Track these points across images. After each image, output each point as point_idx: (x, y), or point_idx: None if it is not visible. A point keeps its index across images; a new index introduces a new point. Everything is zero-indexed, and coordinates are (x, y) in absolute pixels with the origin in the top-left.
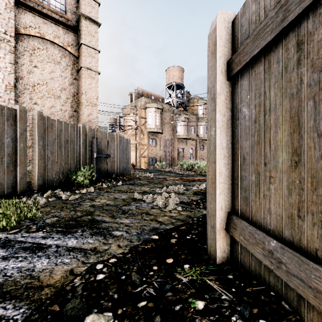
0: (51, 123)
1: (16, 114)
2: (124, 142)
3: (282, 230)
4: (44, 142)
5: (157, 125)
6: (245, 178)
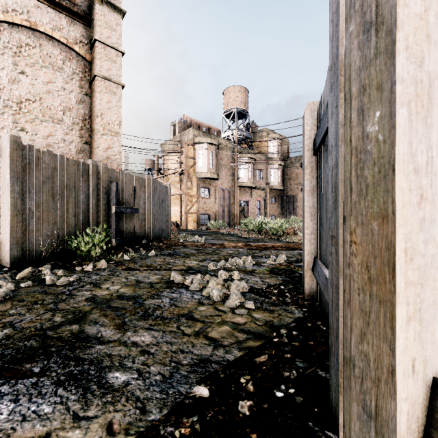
0: (37, 155)
1: None
2: (161, 190)
3: None
4: (22, 186)
5: (210, 168)
6: None
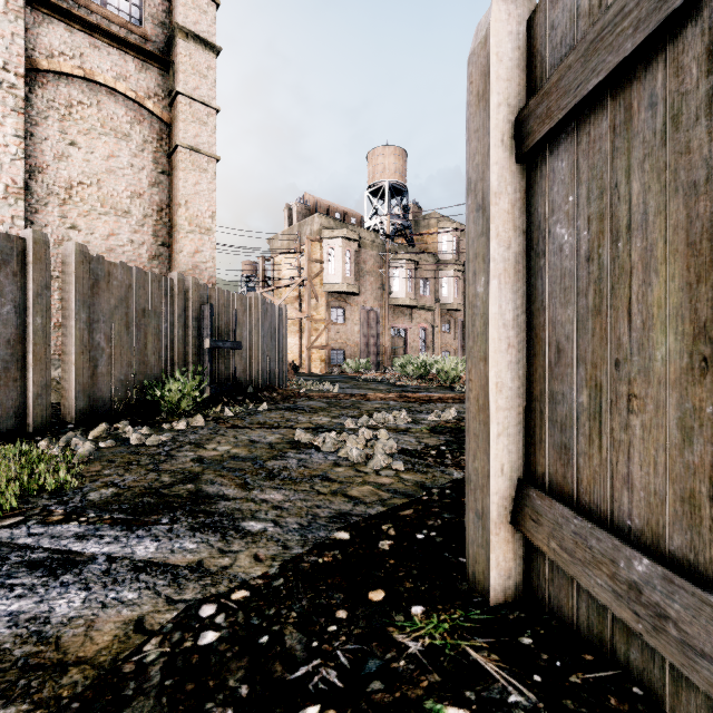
0: (107, 270)
1: (25, 251)
2: (274, 314)
3: (663, 531)
4: (90, 313)
5: (347, 277)
6: (563, 399)
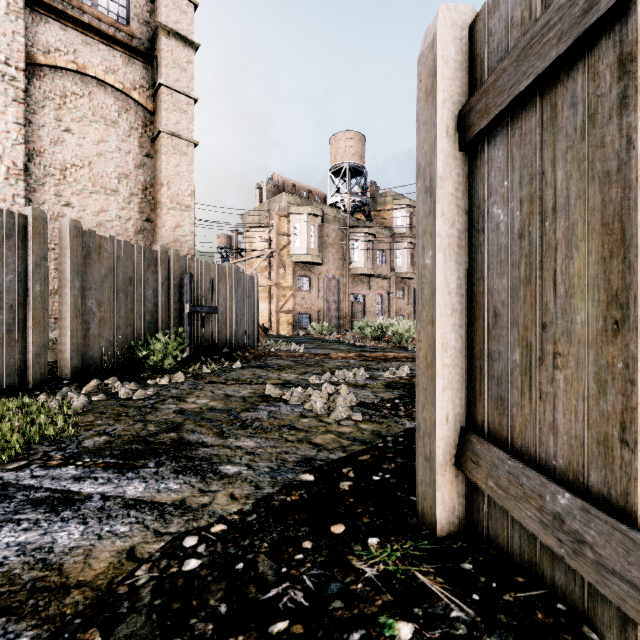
0: (98, 243)
1: (26, 226)
2: (246, 282)
3: (582, 470)
4: (83, 281)
5: (312, 249)
6: (499, 357)
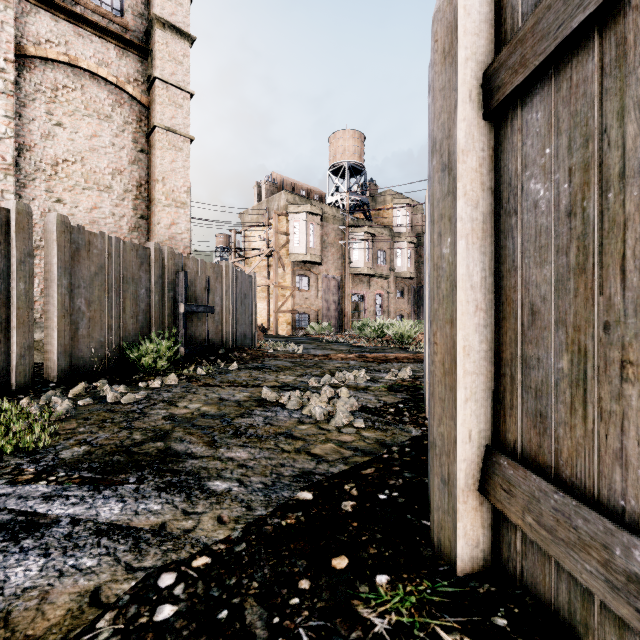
0: (87, 239)
1: (9, 221)
2: (243, 281)
3: None
4: (71, 279)
5: (311, 248)
6: (538, 364)
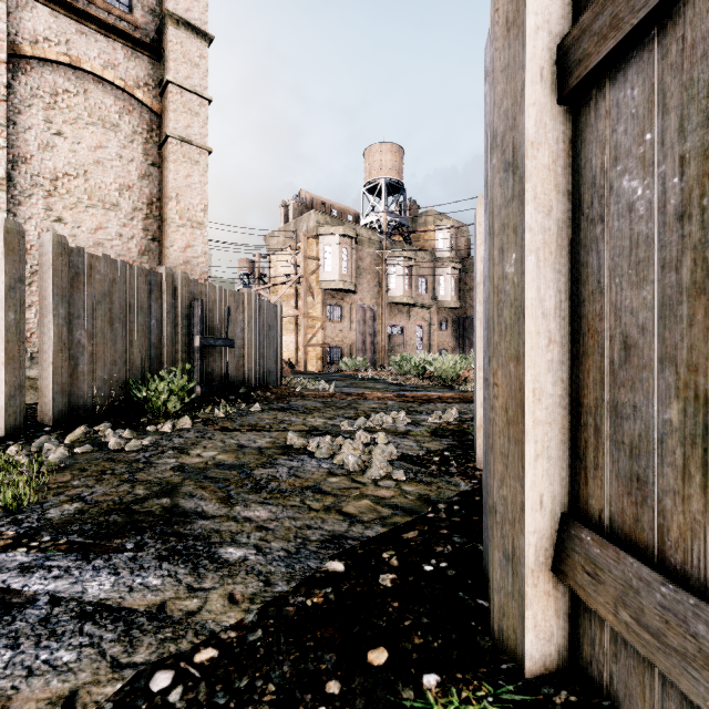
0: (89, 263)
1: None
2: (268, 310)
3: None
4: (69, 308)
5: (344, 274)
6: (634, 413)
